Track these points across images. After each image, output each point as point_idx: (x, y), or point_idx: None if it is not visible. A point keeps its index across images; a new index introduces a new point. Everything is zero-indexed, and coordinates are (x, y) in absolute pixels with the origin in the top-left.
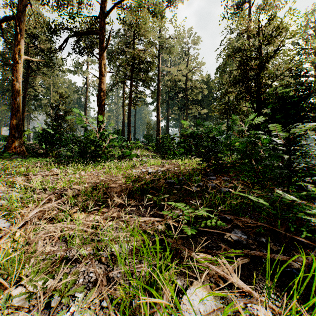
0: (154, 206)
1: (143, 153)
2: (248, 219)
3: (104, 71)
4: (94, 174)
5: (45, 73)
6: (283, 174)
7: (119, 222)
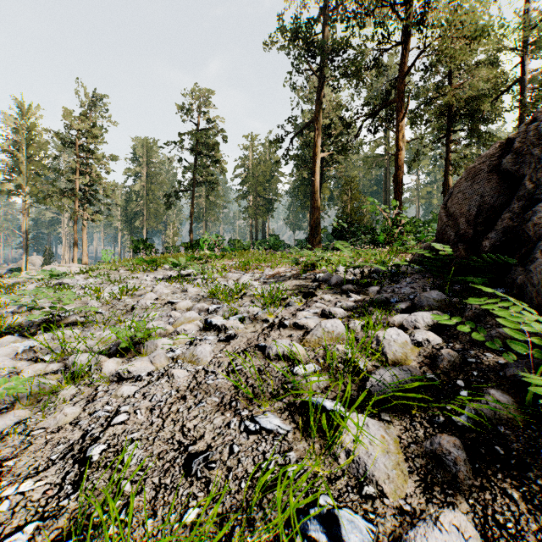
0: None
1: None
2: None
3: (401, 144)
4: None
5: (337, 161)
6: None
7: None
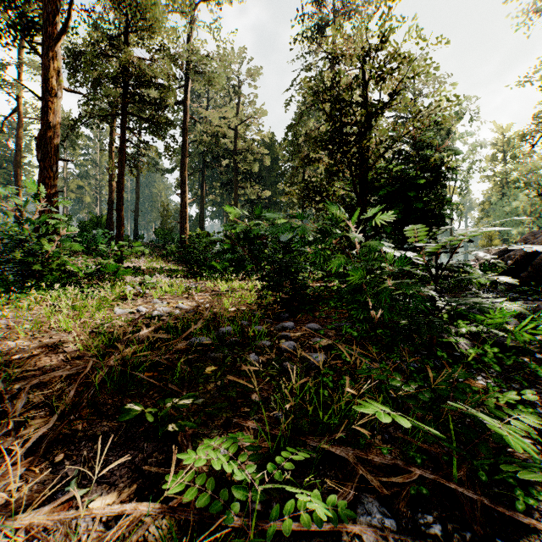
0: (151, 431)
1: (152, 264)
2: (387, 458)
3: (56, 85)
4: (2, 326)
5: None
6: (434, 329)
7: (6, 540)
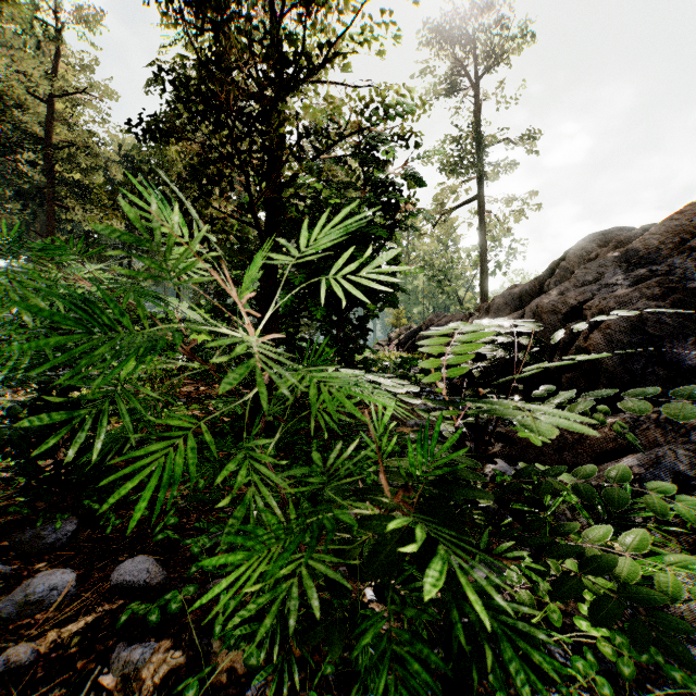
0: None
1: None
2: None
3: None
4: None
5: None
6: None
7: None
